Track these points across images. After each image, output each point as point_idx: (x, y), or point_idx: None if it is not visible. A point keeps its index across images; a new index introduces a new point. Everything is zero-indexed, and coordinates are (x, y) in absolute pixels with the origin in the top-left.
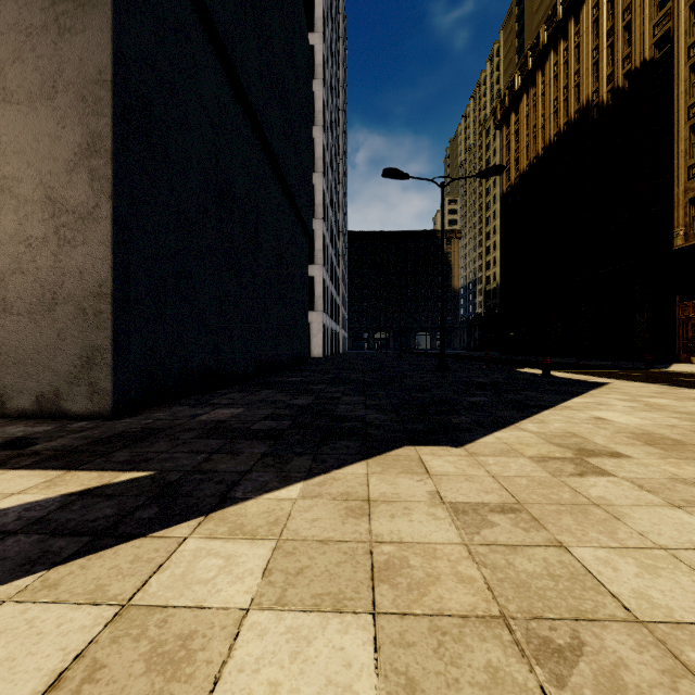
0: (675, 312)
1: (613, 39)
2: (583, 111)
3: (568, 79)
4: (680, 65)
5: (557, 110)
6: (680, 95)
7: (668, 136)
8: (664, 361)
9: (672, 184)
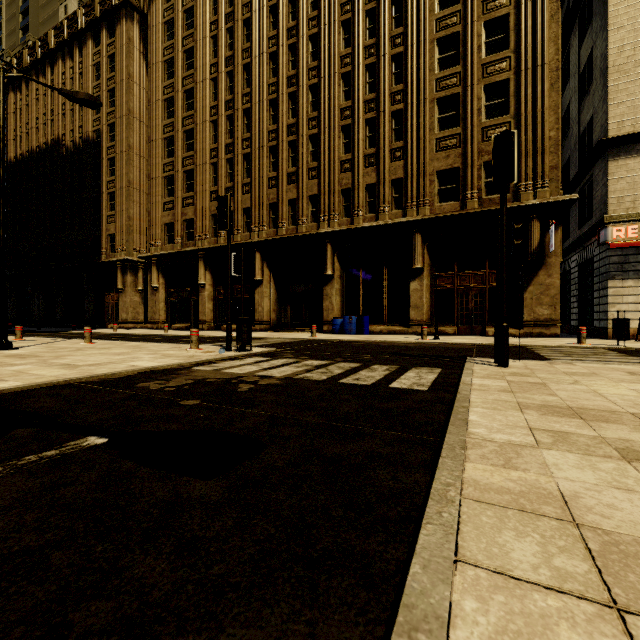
0: (105, 298)
1: (74, 108)
2: (57, 143)
3: (46, 111)
4: (104, 155)
5: (39, 127)
6: (104, 172)
7: (100, 193)
8: (98, 327)
9: (101, 222)
